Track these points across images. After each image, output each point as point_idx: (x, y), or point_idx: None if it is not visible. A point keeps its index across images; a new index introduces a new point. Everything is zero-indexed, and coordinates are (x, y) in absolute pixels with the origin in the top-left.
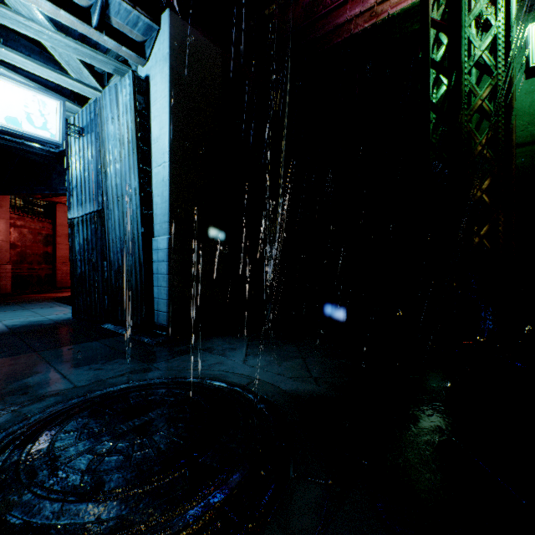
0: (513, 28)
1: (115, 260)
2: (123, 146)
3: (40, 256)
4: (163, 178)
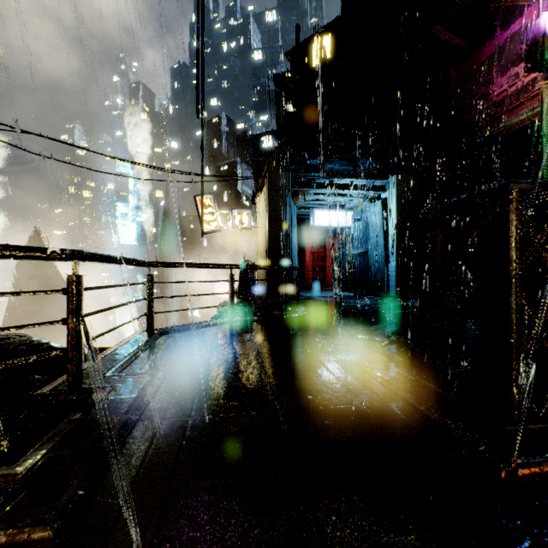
0: None
1: (373, 271)
2: (377, 227)
3: (320, 268)
4: (393, 239)
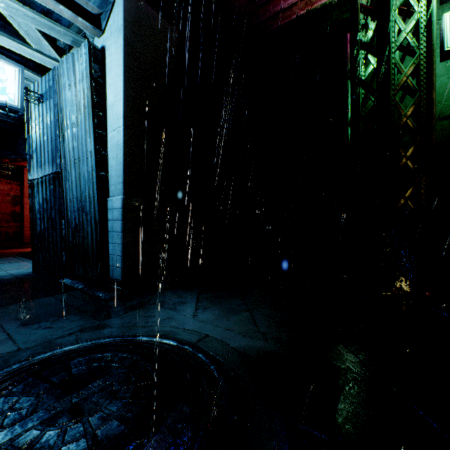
0: (434, 14)
1: (73, 218)
2: (79, 112)
3: (8, 214)
4: (117, 142)
